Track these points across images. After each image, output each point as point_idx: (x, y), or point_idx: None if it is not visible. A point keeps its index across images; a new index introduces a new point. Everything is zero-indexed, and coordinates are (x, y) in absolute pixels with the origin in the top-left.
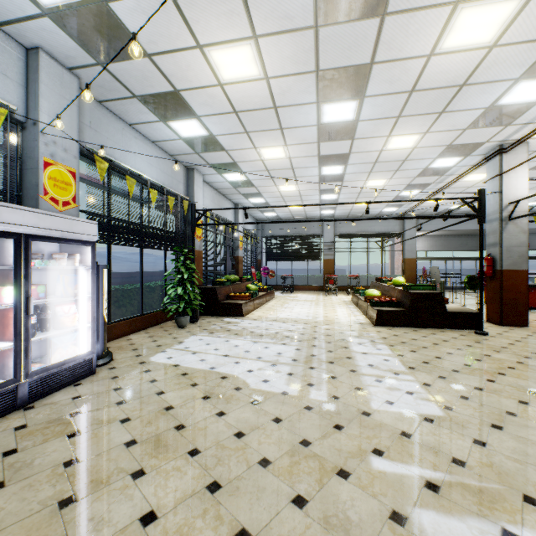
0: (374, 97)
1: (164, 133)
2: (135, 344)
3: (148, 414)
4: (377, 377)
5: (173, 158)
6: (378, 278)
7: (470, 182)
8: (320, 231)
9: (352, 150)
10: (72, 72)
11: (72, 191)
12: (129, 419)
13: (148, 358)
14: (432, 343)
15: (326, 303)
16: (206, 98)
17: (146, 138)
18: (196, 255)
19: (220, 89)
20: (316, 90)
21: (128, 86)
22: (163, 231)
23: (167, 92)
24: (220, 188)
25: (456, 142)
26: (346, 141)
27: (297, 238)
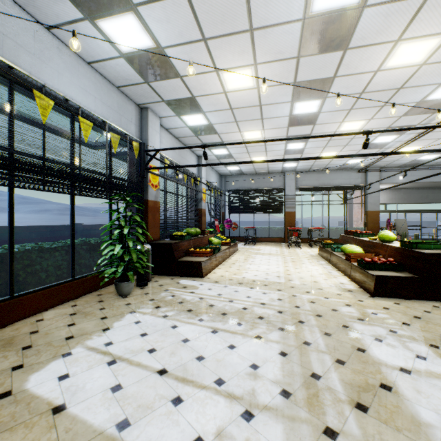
0: None
1: (98, 45)
2: (37, 333)
3: None
4: None
5: (121, 92)
6: (349, 231)
7: None
8: (281, 185)
9: (338, 71)
10: None
11: None
12: None
13: (27, 376)
14: None
15: (293, 258)
16: None
17: (79, 56)
18: (151, 206)
19: None
20: None
21: None
22: (104, 175)
23: None
24: (181, 137)
25: None
26: (335, 55)
27: (259, 191)
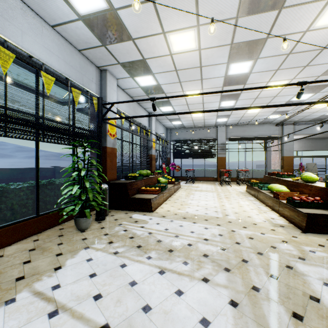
0: None
1: (58, 8)
2: None
3: None
4: None
5: (83, 55)
6: (272, 173)
7: None
8: (214, 136)
9: (271, 32)
10: None
11: None
12: None
13: None
14: None
15: (226, 194)
16: None
17: (43, 19)
18: (109, 152)
19: None
20: None
21: None
22: (67, 125)
23: None
24: (135, 96)
25: None
26: (270, 14)
27: (197, 141)
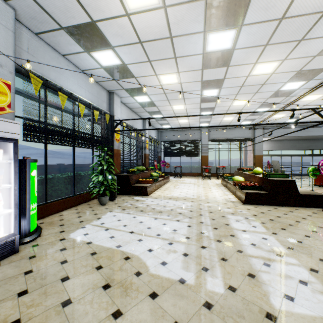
0: (250, 25)
1: (89, 63)
2: (63, 220)
3: (42, 312)
4: (263, 259)
5: (99, 84)
6: (240, 168)
7: (306, 101)
8: (199, 137)
9: (226, 76)
10: (7, 3)
11: (7, 99)
12: (19, 321)
13: (69, 234)
14: (295, 221)
15: (204, 185)
16: (117, 29)
17: (77, 67)
18: (115, 153)
19: (127, 19)
20: (204, 19)
21: (55, 18)
22: (90, 135)
23: (86, 23)
24: (133, 108)
25: (304, 68)
26: (222, 68)
27: (184, 142)
